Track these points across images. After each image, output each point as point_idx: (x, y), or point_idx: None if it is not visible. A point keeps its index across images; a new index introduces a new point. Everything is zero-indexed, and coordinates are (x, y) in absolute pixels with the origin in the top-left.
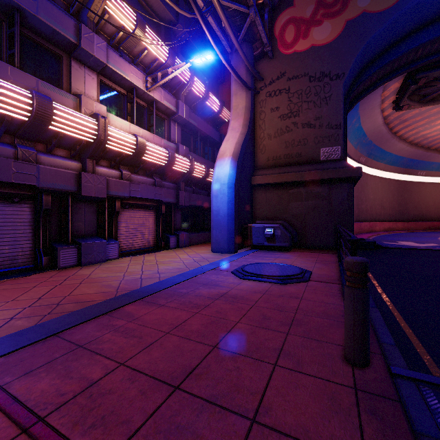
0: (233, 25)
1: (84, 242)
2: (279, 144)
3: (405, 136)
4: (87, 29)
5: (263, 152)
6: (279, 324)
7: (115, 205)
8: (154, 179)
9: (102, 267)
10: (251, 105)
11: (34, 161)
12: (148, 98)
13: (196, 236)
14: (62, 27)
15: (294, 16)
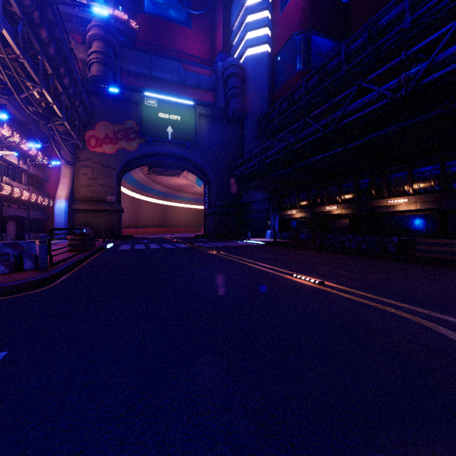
0: (65, 137)
1: (3, 234)
2: (88, 191)
3: (161, 182)
4: (4, 149)
5: (79, 193)
6: None
7: (7, 219)
8: (18, 205)
9: None
10: (73, 172)
11: None
12: (17, 166)
13: (36, 235)
14: None
15: (95, 135)
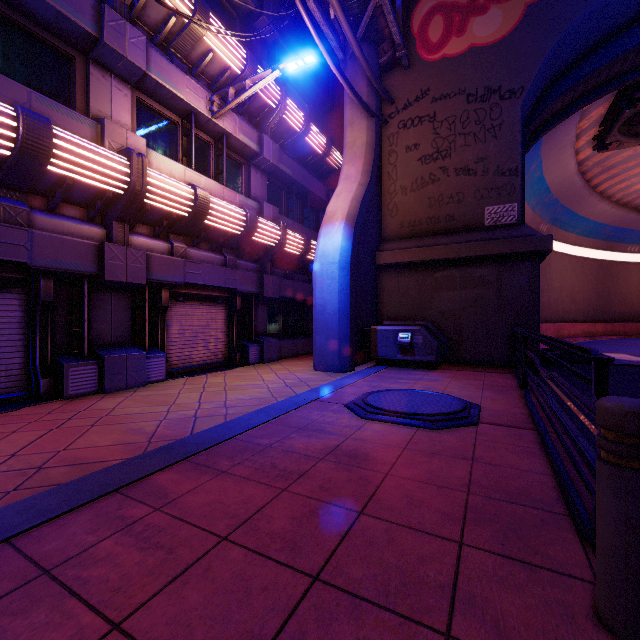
0: (347, 14)
1: (108, 355)
2: (419, 201)
3: (610, 192)
4: (114, 14)
5: (394, 214)
6: (441, 518)
7: (161, 297)
8: (224, 255)
9: (137, 396)
10: (376, 141)
11: (25, 223)
12: (215, 130)
13: (291, 345)
14: (72, 8)
15: (443, 2)
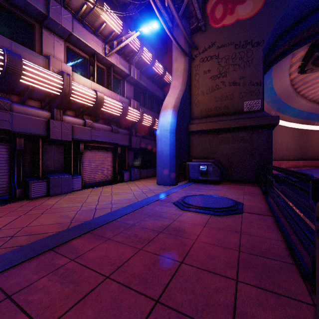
0: (174, 3)
1: (52, 177)
2: (210, 99)
3: (306, 95)
4: (55, 3)
5: (198, 105)
6: (225, 266)
7: (79, 147)
8: (111, 126)
9: (66, 198)
10: (188, 68)
11: (9, 109)
12: (107, 62)
13: (145, 172)
14: None
15: None
